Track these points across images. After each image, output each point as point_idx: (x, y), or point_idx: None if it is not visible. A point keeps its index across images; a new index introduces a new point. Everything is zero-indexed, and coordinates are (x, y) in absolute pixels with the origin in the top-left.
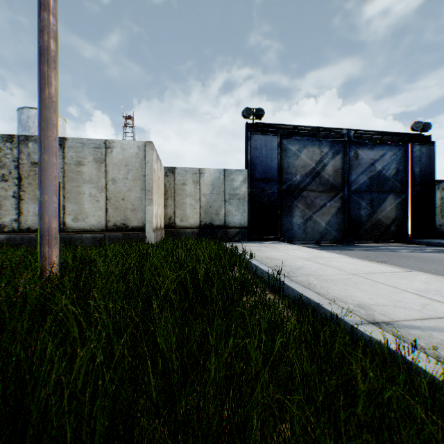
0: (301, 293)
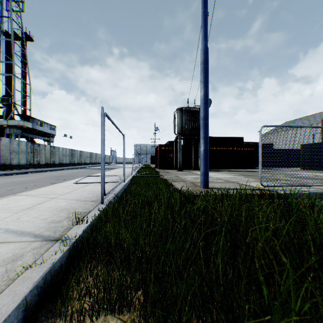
0: (16, 307)
